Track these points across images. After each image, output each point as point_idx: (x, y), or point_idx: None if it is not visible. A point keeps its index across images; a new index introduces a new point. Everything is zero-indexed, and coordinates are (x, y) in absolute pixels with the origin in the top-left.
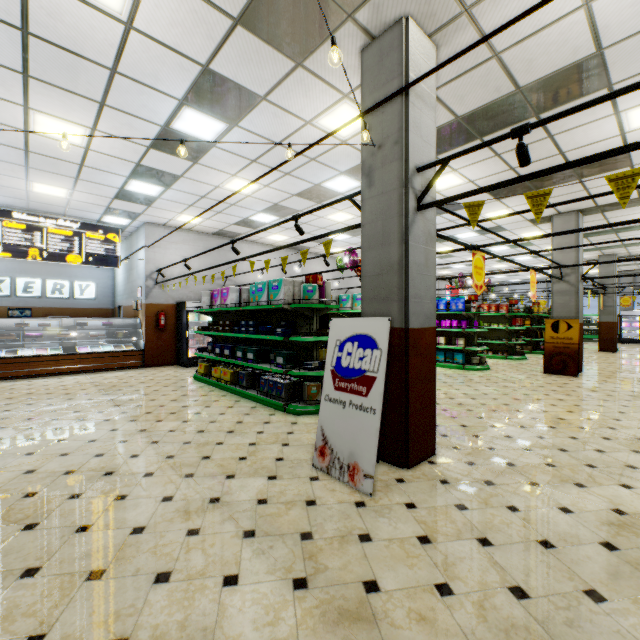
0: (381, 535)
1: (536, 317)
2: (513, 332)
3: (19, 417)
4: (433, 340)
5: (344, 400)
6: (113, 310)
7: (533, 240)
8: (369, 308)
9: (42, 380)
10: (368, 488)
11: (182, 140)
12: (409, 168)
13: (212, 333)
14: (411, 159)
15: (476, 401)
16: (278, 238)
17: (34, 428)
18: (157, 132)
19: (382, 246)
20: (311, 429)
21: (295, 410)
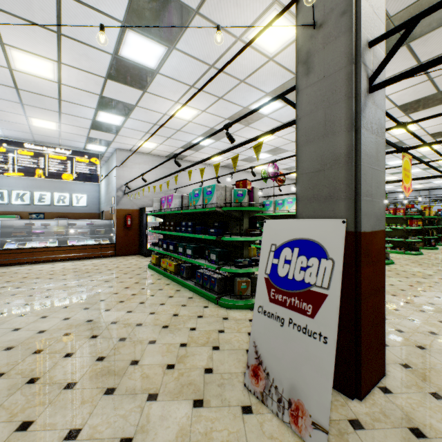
0: None
1: (427, 219)
2: (409, 231)
3: (1, 301)
4: (382, 245)
5: (282, 316)
6: (99, 214)
7: (428, 154)
8: (306, 208)
9: (40, 266)
10: None
11: (101, 25)
12: (361, 40)
13: (160, 232)
14: (362, 30)
15: (398, 298)
16: (215, 158)
17: (4, 313)
18: (109, 61)
19: (323, 137)
20: (241, 327)
21: (226, 304)
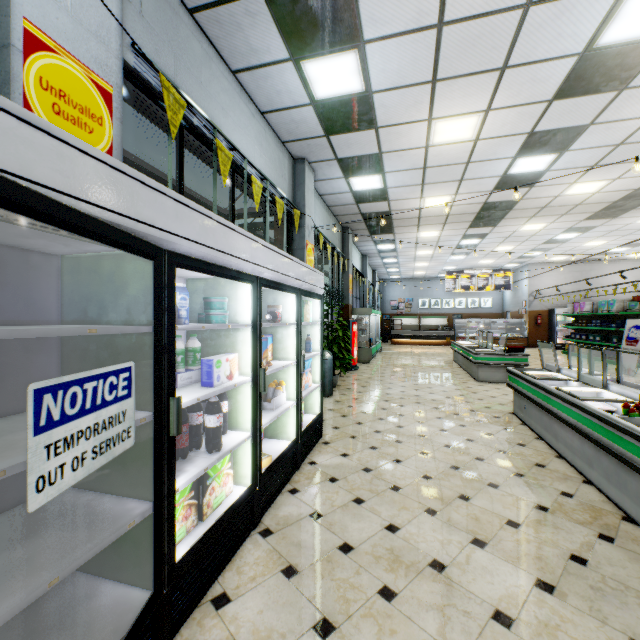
0: (626, 378)
1: None
2: None
3: None
4: None
5: (628, 348)
6: (501, 314)
7: None
8: None
9: None
10: (632, 374)
11: (561, 266)
12: None
13: (573, 327)
14: None
15: None
16: (638, 255)
17: None
18: (545, 241)
19: None
20: None
21: None
